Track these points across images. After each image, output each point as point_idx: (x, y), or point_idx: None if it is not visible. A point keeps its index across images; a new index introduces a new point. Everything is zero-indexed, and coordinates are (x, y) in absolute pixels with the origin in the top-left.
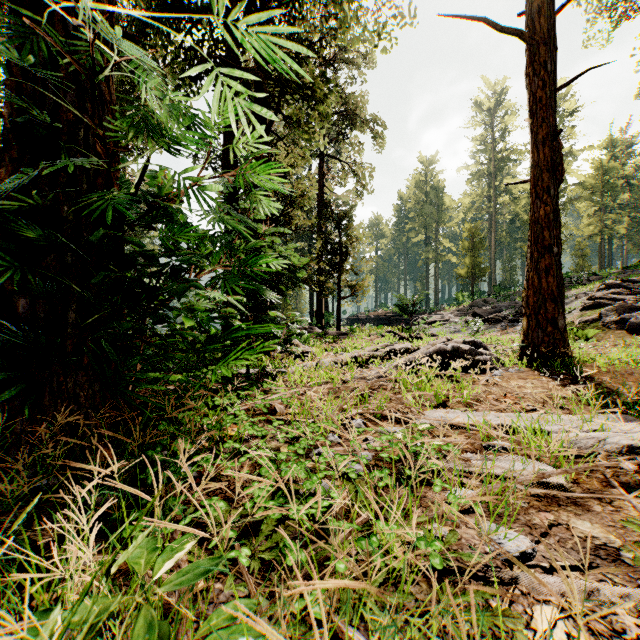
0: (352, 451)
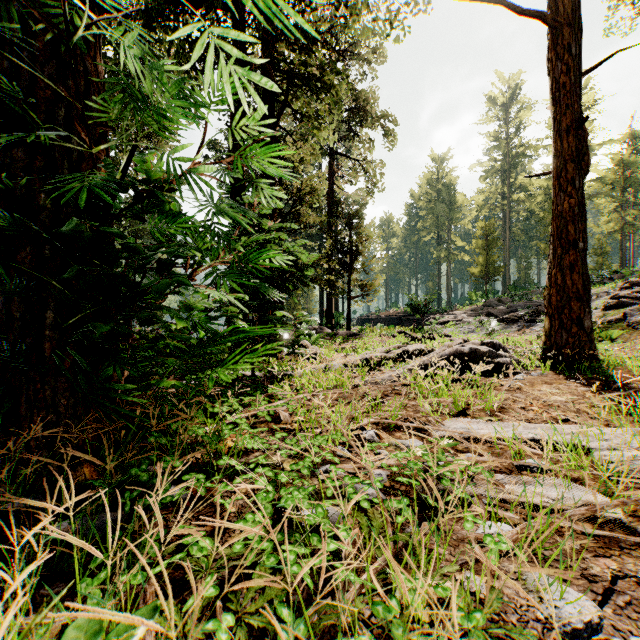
0: (364, 468)
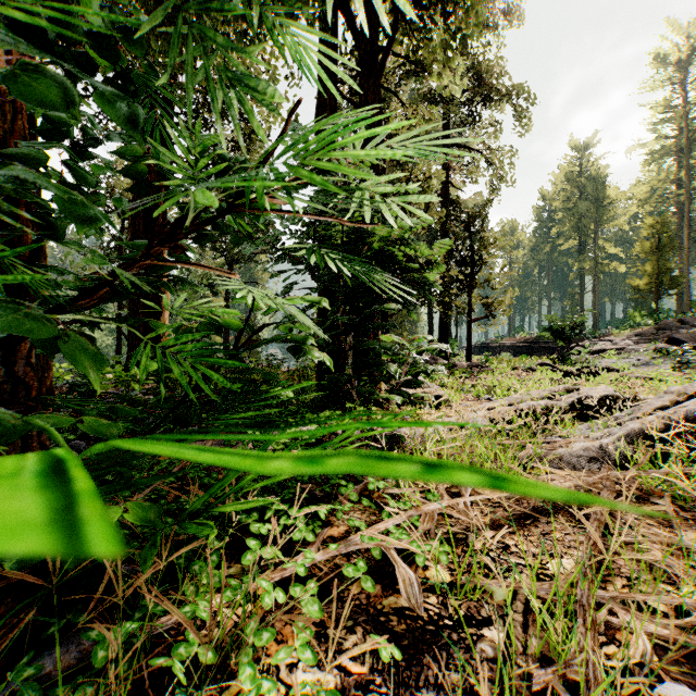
0: None
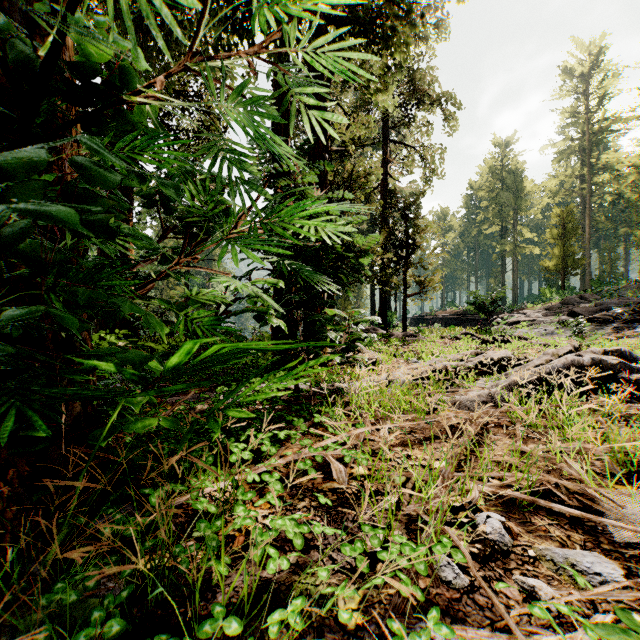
0: None
